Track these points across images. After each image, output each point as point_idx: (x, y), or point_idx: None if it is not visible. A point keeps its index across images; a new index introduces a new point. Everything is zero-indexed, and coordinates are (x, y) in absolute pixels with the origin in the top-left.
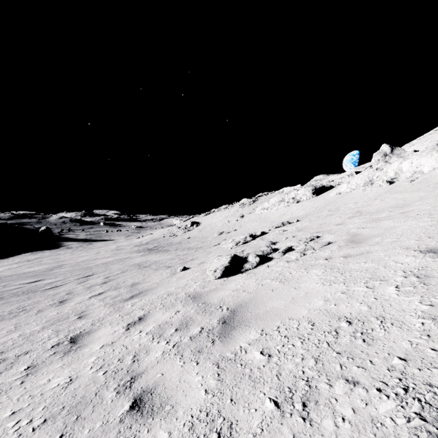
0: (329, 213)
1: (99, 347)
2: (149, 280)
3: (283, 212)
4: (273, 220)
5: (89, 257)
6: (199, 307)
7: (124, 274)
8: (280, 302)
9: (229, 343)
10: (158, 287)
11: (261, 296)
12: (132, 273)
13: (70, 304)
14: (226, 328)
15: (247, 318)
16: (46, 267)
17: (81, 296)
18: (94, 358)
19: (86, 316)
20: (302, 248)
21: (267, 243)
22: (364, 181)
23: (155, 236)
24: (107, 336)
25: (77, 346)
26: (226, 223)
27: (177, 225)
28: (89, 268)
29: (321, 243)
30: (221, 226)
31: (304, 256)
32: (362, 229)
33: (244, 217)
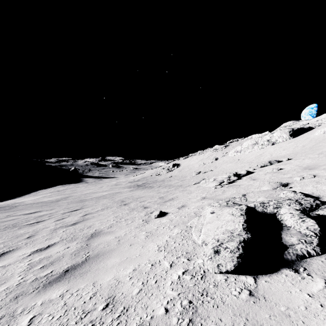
0: None
1: None
2: (114, 230)
3: (259, 153)
4: (250, 161)
5: (93, 190)
6: None
7: (101, 213)
8: None
9: None
10: (113, 253)
11: None
12: (108, 212)
13: None
14: None
15: None
16: (57, 198)
17: (28, 247)
18: None
19: None
20: None
21: (274, 185)
22: None
23: (145, 175)
24: None
25: None
26: (202, 164)
27: (162, 166)
28: (84, 201)
29: None
30: (197, 167)
31: None
32: None
33: (218, 160)
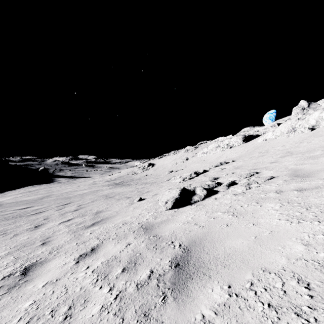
0: (260, 154)
1: (42, 284)
2: (111, 209)
3: (219, 155)
4: (211, 161)
5: (72, 189)
6: (150, 241)
7: (93, 203)
8: (242, 241)
9: (186, 306)
10: (116, 216)
11: (215, 232)
12: (99, 202)
13: (42, 229)
14: (179, 275)
15: (204, 262)
16: (38, 197)
17: (53, 222)
18: (30, 302)
19: (49, 242)
20: (246, 182)
21: (210, 179)
22: (287, 129)
23: (121, 174)
24: (56, 269)
25: (25, 280)
26: (175, 164)
27: (138, 166)
28: (69, 198)
29: (265, 178)
30: (170, 166)
31: (249, 189)
32: (301, 165)
33: (188, 160)
